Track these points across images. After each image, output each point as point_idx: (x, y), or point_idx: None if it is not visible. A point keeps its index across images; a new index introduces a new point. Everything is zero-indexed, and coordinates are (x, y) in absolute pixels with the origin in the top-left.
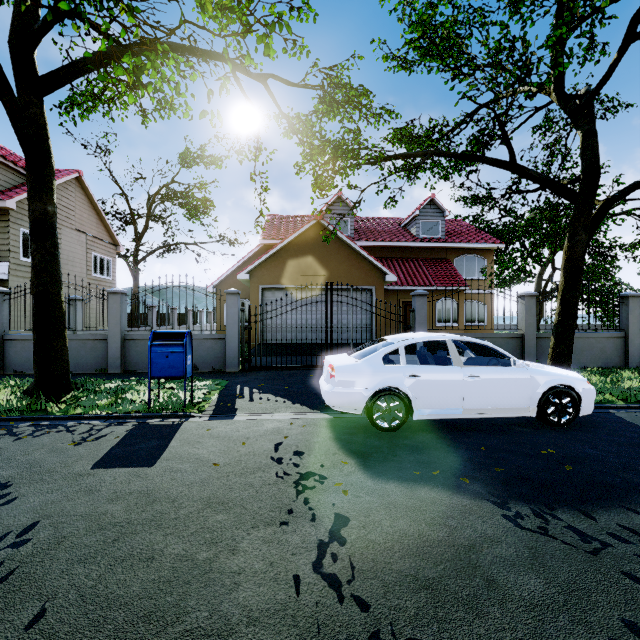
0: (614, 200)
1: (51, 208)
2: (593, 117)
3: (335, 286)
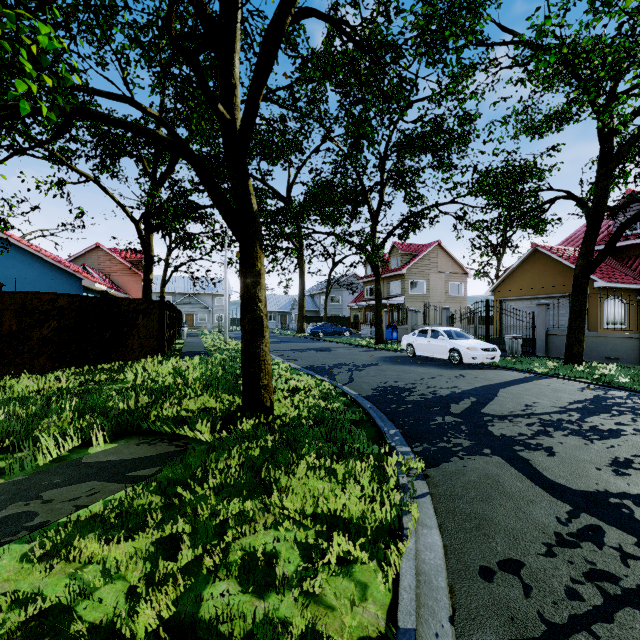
0: (624, 224)
1: (379, 287)
2: (613, 158)
3: (551, 295)
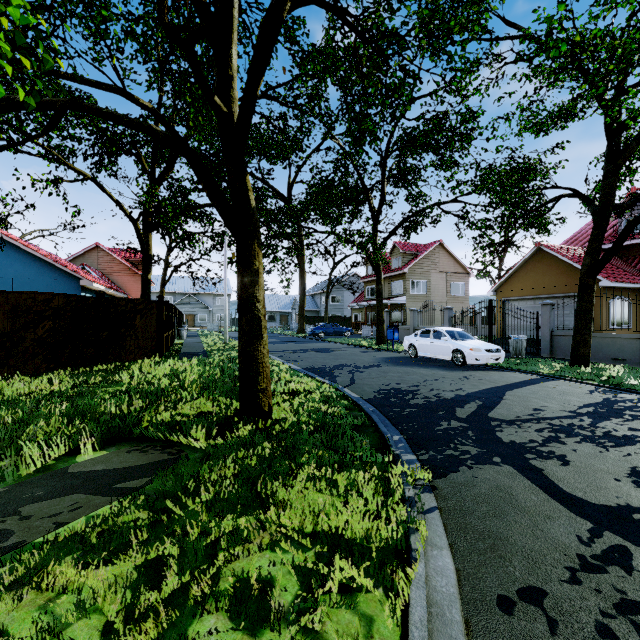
0: (632, 222)
1: (380, 287)
2: (621, 155)
3: (554, 295)
